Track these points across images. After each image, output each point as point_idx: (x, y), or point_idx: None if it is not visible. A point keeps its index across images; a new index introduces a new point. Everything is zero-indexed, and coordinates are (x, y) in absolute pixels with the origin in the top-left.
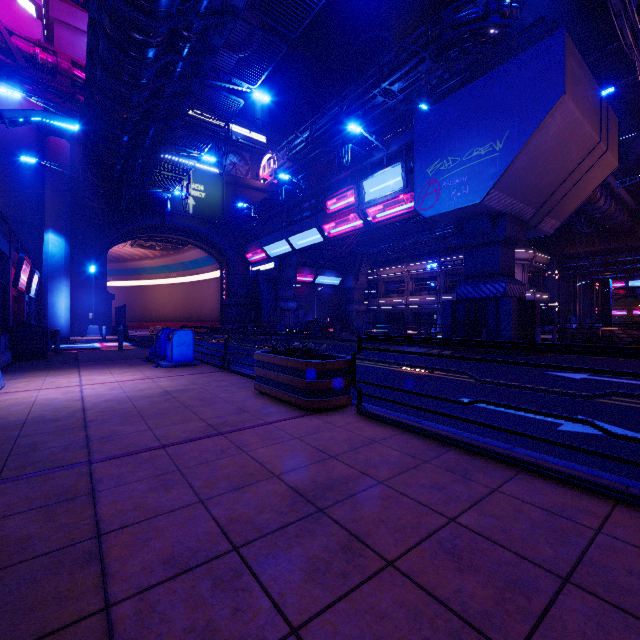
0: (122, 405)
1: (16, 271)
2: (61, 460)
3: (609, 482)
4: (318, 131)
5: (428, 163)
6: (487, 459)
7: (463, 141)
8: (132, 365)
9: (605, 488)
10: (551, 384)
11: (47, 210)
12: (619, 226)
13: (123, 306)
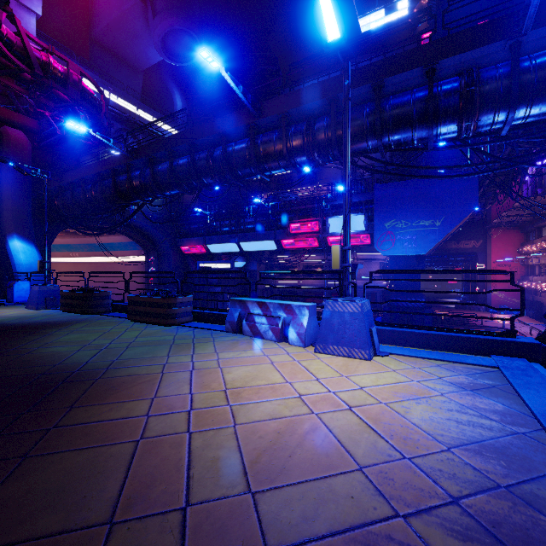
0: None
1: None
2: None
3: None
4: None
5: (386, 220)
6: None
7: (413, 213)
8: None
9: None
10: None
11: (6, 212)
12: None
13: None
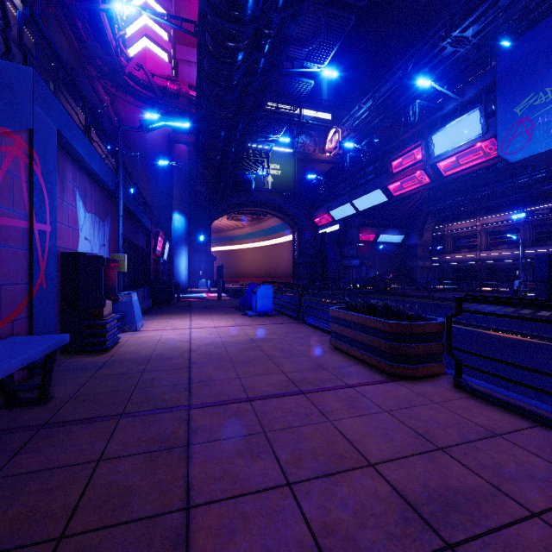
0: (217, 349)
1: (155, 241)
2: (168, 400)
3: None
4: (381, 98)
5: (516, 101)
6: None
7: None
8: (226, 313)
9: None
10: None
11: (174, 197)
12: None
13: (221, 265)
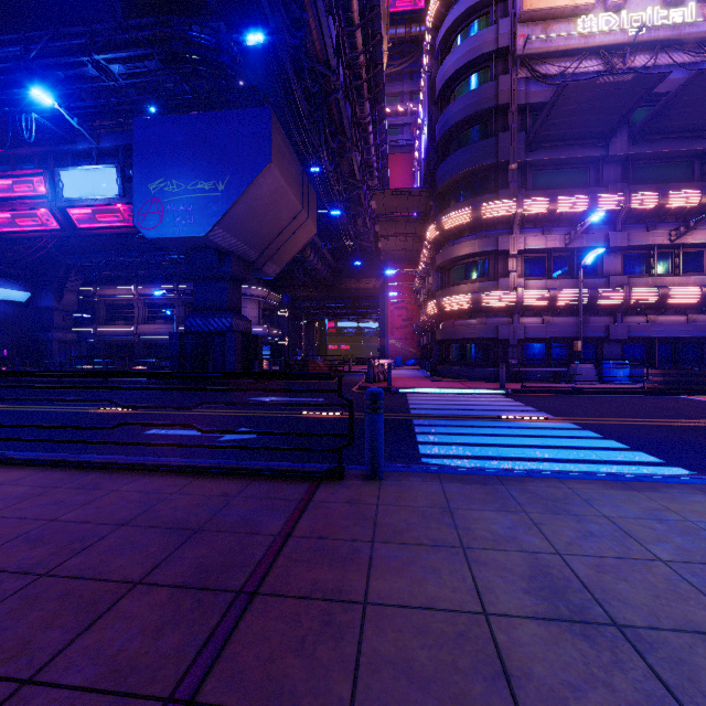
0: None
1: None
2: None
3: (210, 465)
4: None
5: (150, 178)
6: (126, 471)
7: (188, 169)
8: None
9: (199, 468)
10: (244, 407)
11: None
12: (326, 279)
13: None
